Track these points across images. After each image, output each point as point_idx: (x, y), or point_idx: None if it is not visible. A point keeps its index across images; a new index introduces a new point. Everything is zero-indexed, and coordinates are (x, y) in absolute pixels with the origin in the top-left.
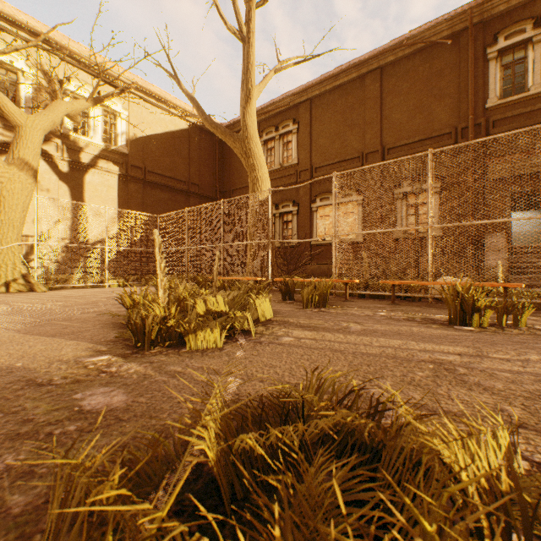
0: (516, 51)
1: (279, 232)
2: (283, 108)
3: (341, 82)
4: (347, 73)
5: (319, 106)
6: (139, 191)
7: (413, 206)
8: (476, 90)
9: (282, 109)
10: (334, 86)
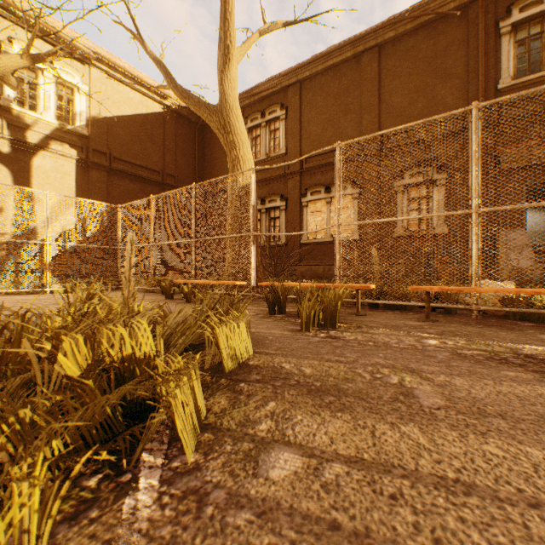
0: (531, 25)
1: (265, 230)
2: (270, 92)
3: (335, 62)
4: (342, 51)
5: (309, 89)
6: (103, 180)
7: (415, 200)
8: (487, 70)
9: (269, 92)
10: (326, 66)
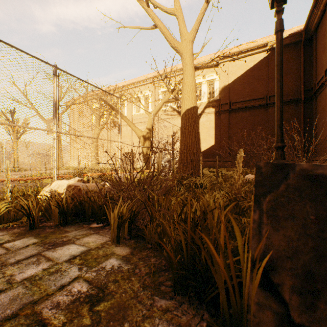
0: None
1: None
2: None
3: None
4: None
5: None
6: (226, 117)
7: None
8: None
9: None
10: None
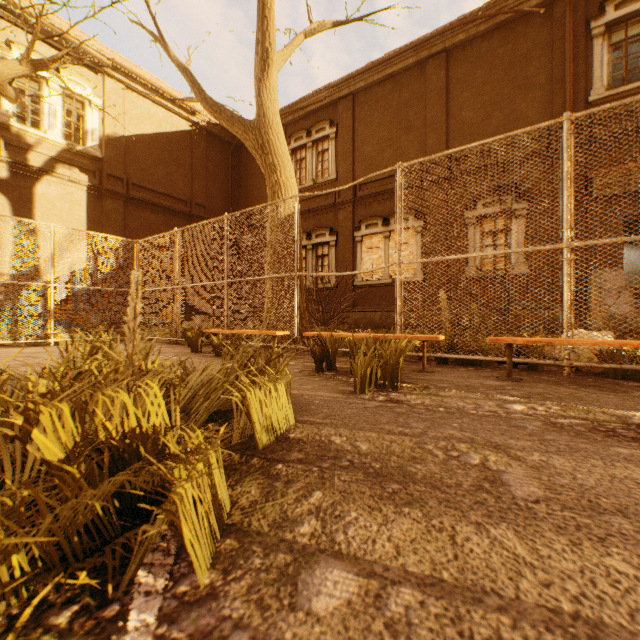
0: (628, 26)
1: (312, 270)
2: (317, 106)
3: (394, 70)
4: (402, 57)
5: (364, 102)
6: (120, 211)
7: (490, 235)
8: (575, 78)
9: (316, 107)
10: (384, 76)
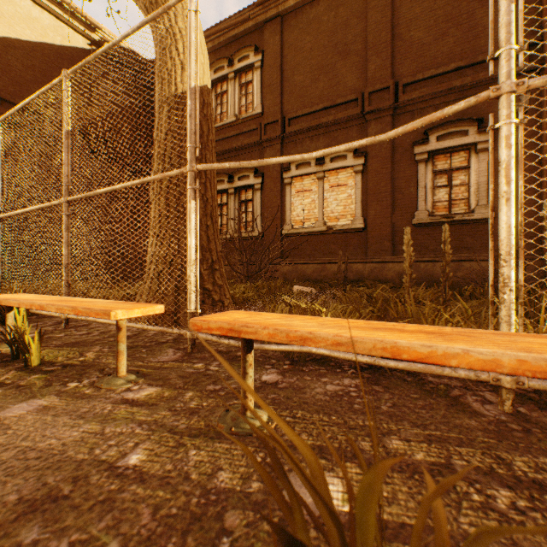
0: None
1: (234, 217)
2: (240, 30)
3: None
4: None
5: (294, 25)
6: None
7: (443, 174)
8: None
9: (239, 31)
10: None
